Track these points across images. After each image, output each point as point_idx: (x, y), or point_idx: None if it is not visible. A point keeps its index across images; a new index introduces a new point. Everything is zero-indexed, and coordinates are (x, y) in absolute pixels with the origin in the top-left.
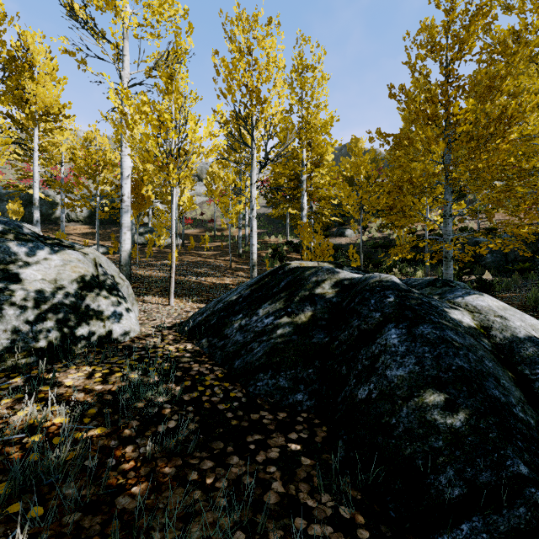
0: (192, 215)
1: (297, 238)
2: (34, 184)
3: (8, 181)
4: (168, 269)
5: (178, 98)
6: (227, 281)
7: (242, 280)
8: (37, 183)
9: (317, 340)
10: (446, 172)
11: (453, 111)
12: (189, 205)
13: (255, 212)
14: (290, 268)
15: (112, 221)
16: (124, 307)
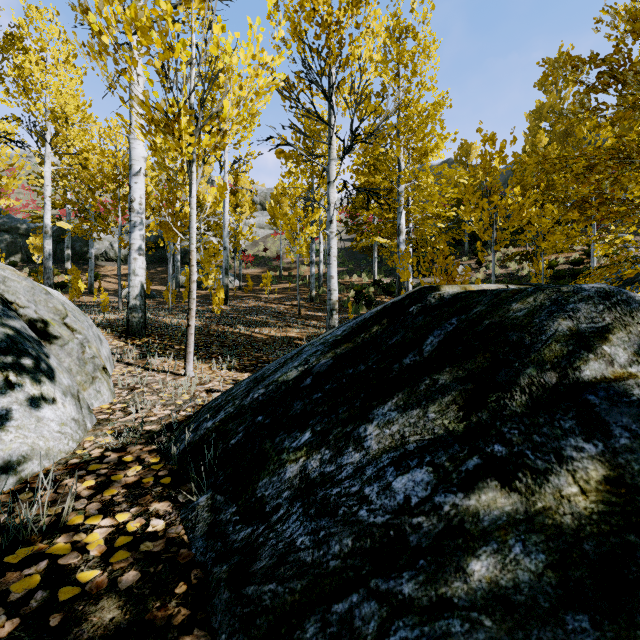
0: (253, 251)
1: (387, 278)
2: (46, 207)
3: (35, 212)
4: (210, 315)
5: (201, 9)
6: (293, 334)
7: (315, 333)
8: (49, 204)
9: None
10: None
11: None
12: (221, 199)
13: (335, 226)
14: (445, 296)
15: (157, 260)
16: (22, 396)
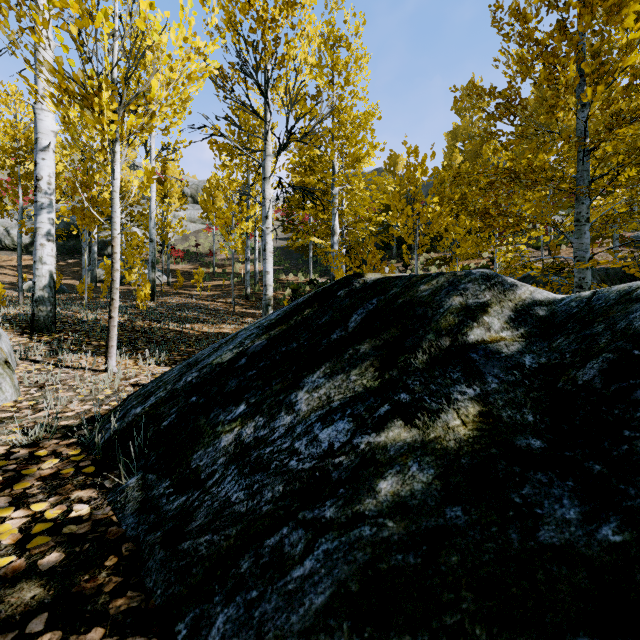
0: (184, 246)
1: (323, 277)
2: None
3: None
4: (134, 311)
5: None
6: (227, 330)
7: None
8: None
9: (567, 537)
10: (581, 150)
11: (624, 25)
12: (149, 184)
13: (270, 222)
14: (368, 281)
15: (68, 251)
16: None
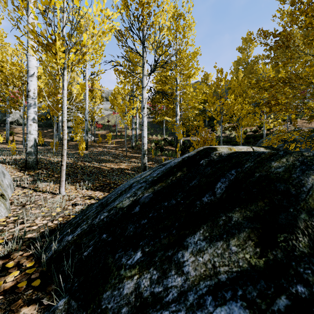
0: (102, 122)
1: (170, 137)
2: None
3: None
4: (77, 156)
5: None
6: (123, 166)
7: (135, 165)
8: None
9: None
10: None
11: None
12: (82, 92)
13: (146, 110)
14: (223, 154)
15: (48, 125)
16: None
